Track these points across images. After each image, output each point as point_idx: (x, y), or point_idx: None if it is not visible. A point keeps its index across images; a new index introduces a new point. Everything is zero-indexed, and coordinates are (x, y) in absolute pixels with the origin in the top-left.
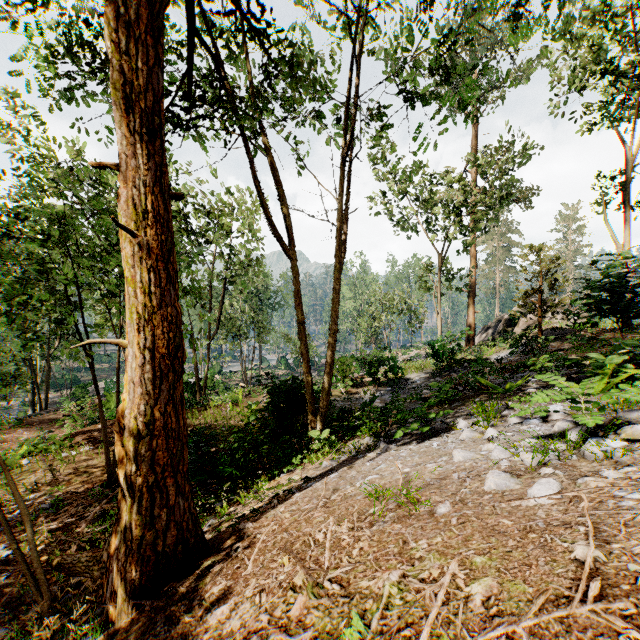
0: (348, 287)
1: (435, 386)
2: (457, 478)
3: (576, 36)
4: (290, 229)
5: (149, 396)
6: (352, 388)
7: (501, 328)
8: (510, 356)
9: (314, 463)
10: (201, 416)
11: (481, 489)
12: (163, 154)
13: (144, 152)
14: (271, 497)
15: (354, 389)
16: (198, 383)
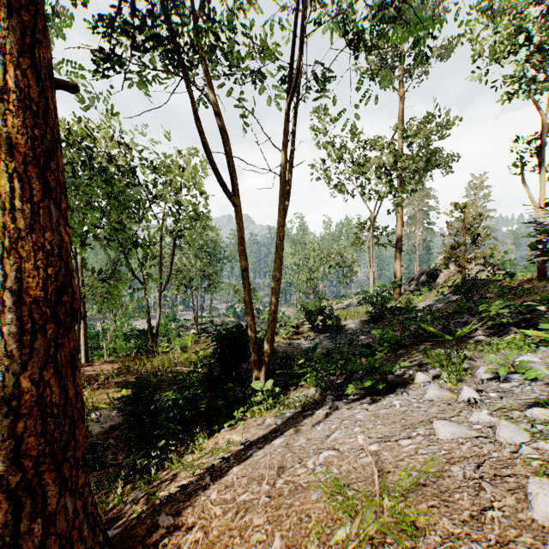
0: (289, 244)
1: (378, 333)
2: (463, 478)
3: (497, 12)
4: (233, 174)
5: (13, 358)
6: (293, 334)
7: (424, 279)
8: (436, 304)
9: (257, 417)
10: (149, 363)
11: (527, 516)
12: (41, 17)
13: (5, 4)
14: (204, 469)
15: (295, 335)
16: (150, 330)
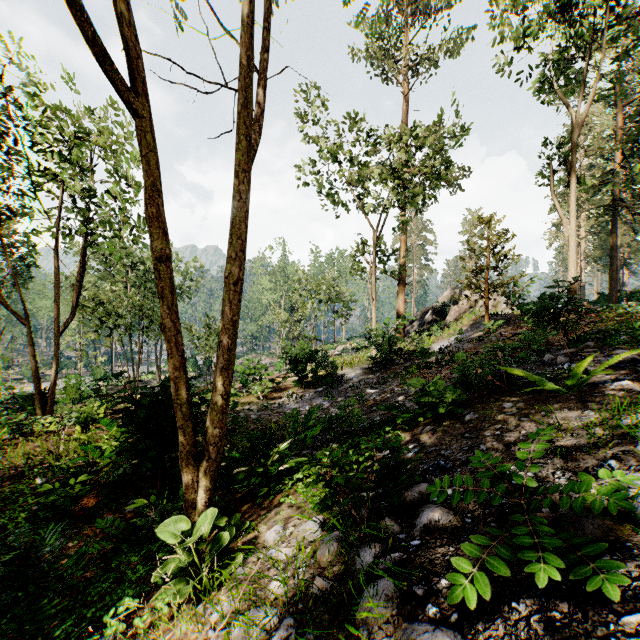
0: (268, 277)
1: (420, 384)
2: None
3: None
4: (134, 46)
5: None
6: (273, 391)
7: (431, 318)
8: (455, 344)
9: (160, 639)
10: None
11: None
12: None
13: None
14: None
15: (275, 392)
16: (40, 396)
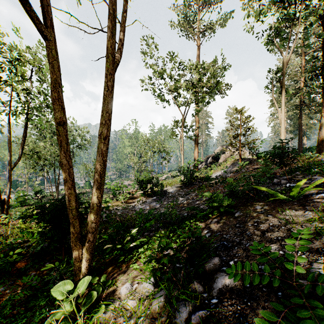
0: (128, 139)
1: (209, 196)
2: None
3: None
4: None
5: None
6: (129, 199)
7: (211, 161)
8: (224, 174)
9: None
10: None
11: None
12: None
13: None
14: None
15: (131, 199)
16: (1, 203)
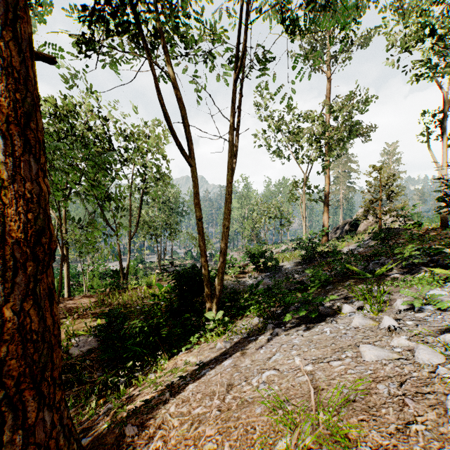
0: (236, 200)
1: (310, 272)
2: (388, 395)
3: (408, 8)
4: (189, 140)
5: None
6: (240, 273)
7: (347, 229)
8: (357, 248)
9: (209, 342)
10: (120, 297)
11: (448, 430)
12: None
13: None
14: (165, 386)
15: (241, 274)
16: (122, 270)
